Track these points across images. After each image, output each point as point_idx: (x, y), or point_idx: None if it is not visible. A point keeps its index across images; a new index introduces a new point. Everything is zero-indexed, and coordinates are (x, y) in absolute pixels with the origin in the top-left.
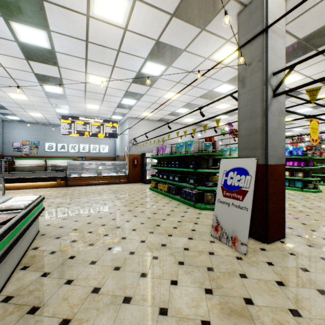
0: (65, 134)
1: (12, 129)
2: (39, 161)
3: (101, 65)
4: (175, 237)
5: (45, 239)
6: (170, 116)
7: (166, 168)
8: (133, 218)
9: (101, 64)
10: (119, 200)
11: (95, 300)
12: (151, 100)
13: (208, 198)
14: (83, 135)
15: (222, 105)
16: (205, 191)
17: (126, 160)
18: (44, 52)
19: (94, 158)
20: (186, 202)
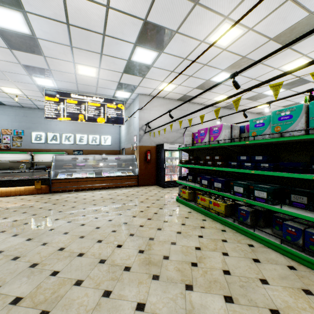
0: (50, 117)
1: None
2: (24, 155)
3: None
4: None
5: None
6: (199, 90)
7: (223, 168)
8: None
9: None
10: (132, 240)
11: None
12: (183, 50)
13: None
14: (76, 119)
15: (295, 63)
16: None
17: (135, 154)
18: None
19: (94, 151)
20: None
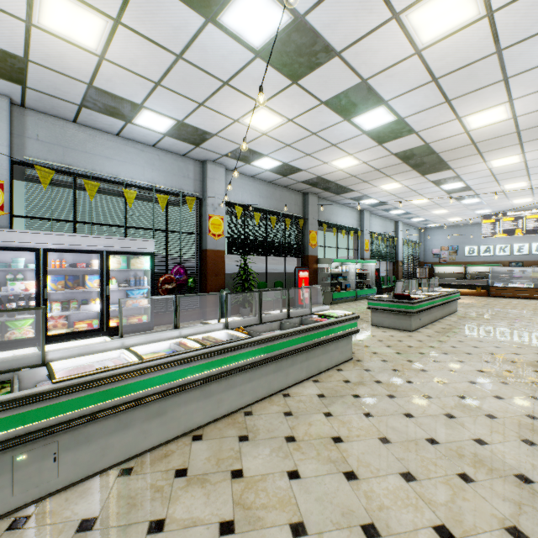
0: (486, 236)
1: (431, 236)
2: (458, 267)
3: (513, 178)
4: None
5: (460, 314)
6: None
7: None
8: None
9: (513, 178)
10: None
11: (478, 326)
12: None
13: None
14: (512, 234)
15: None
16: None
17: None
18: (460, 188)
19: None
20: None
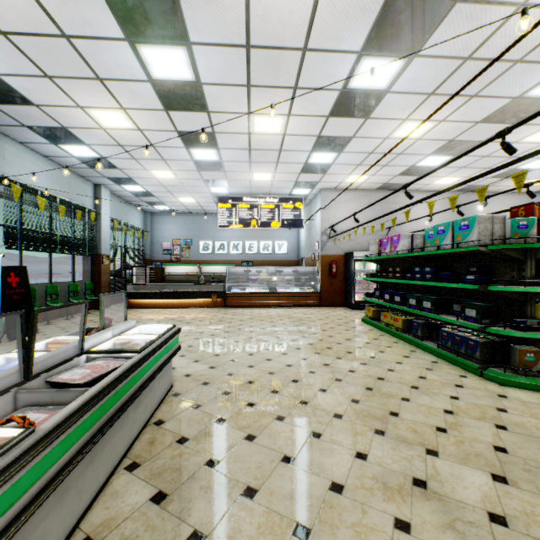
0: (223, 226)
1: (162, 224)
2: (192, 267)
3: (274, 92)
4: (449, 464)
5: (178, 405)
6: (405, 176)
7: (400, 281)
8: (334, 383)
9: (274, 89)
10: (304, 339)
11: None
12: (366, 147)
13: (526, 358)
14: (248, 225)
15: None
16: (512, 339)
17: (317, 266)
18: (187, 89)
19: (265, 262)
20: (455, 360)
